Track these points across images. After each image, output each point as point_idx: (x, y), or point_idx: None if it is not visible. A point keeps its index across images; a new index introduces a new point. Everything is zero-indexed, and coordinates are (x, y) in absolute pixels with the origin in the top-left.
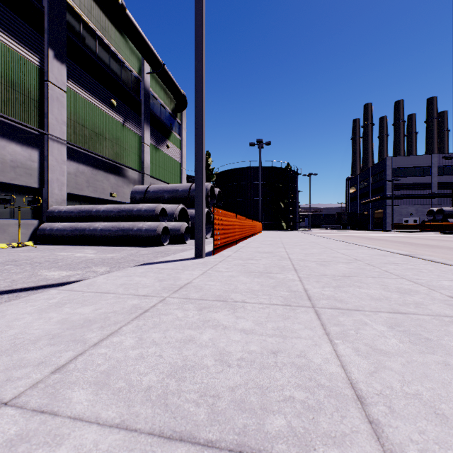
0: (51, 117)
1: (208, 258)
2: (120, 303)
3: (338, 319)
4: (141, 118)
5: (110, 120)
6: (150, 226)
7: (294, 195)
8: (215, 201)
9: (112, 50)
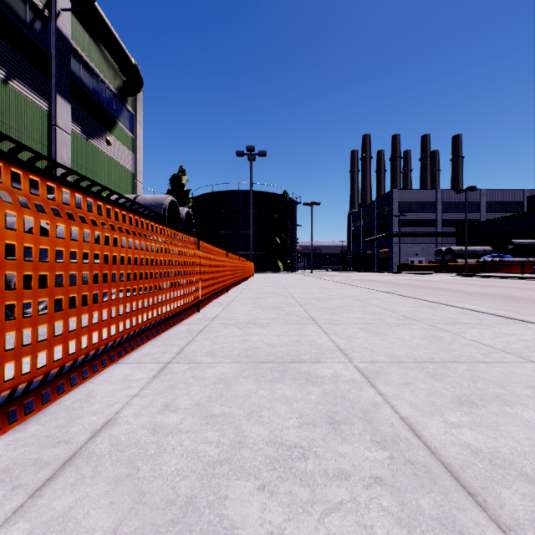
0: None
1: None
2: None
3: None
4: (50, 83)
5: None
6: None
7: (292, 229)
8: (180, 227)
9: None
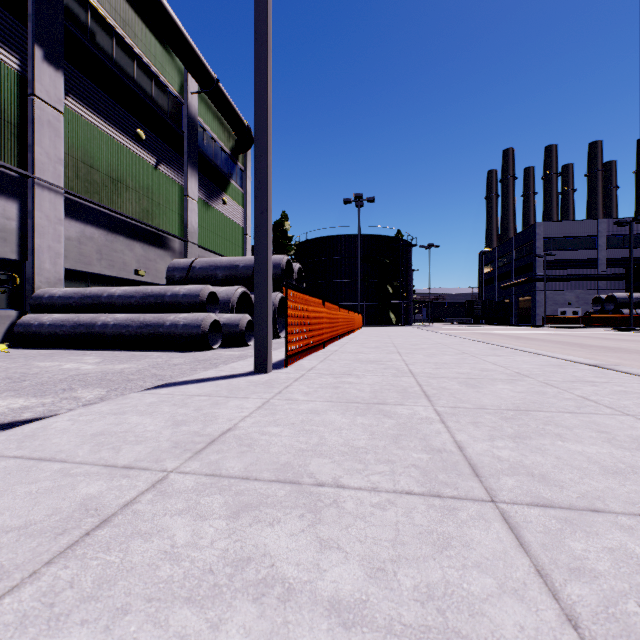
0: (38, 150)
1: (276, 373)
2: (58, 493)
3: (570, 548)
4: (183, 159)
5: (134, 160)
6: (191, 319)
7: (406, 276)
8: (293, 282)
9: (138, 55)
